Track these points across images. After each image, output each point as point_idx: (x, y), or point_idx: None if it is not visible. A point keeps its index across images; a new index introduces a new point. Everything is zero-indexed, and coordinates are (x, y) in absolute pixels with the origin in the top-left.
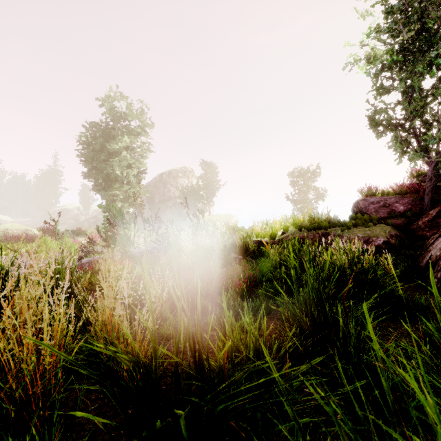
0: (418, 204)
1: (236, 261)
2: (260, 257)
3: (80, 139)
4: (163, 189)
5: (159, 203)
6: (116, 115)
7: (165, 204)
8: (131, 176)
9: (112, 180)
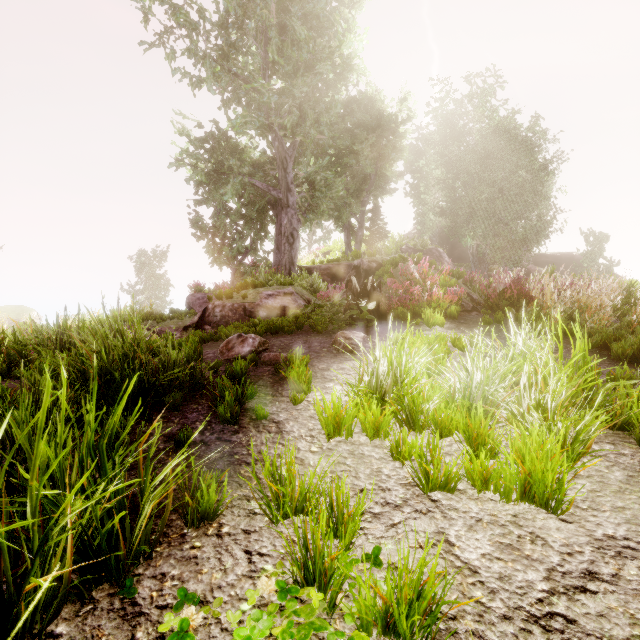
0: None
1: None
2: None
3: None
4: None
5: None
6: None
7: None
8: None
9: None
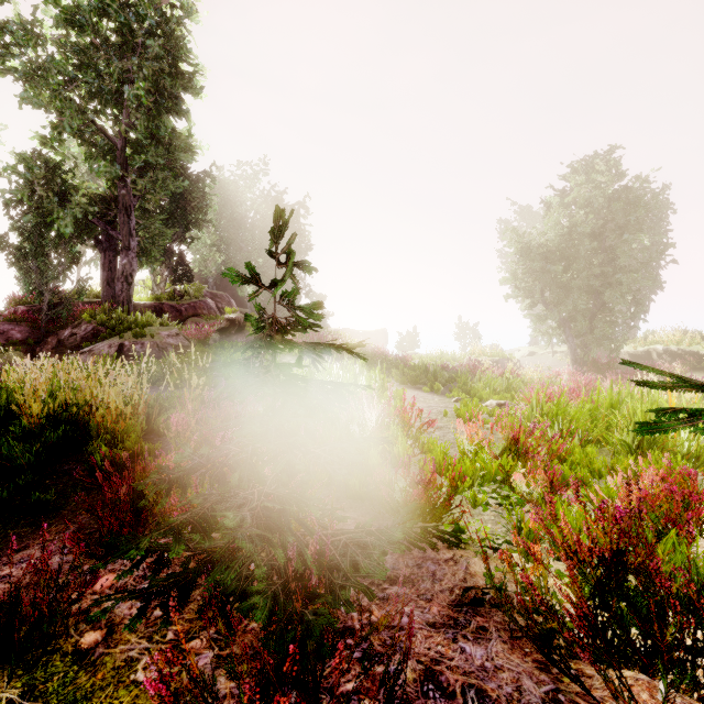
0: (36, 333)
1: None
2: None
3: None
4: None
5: None
6: None
7: None
8: None
9: None
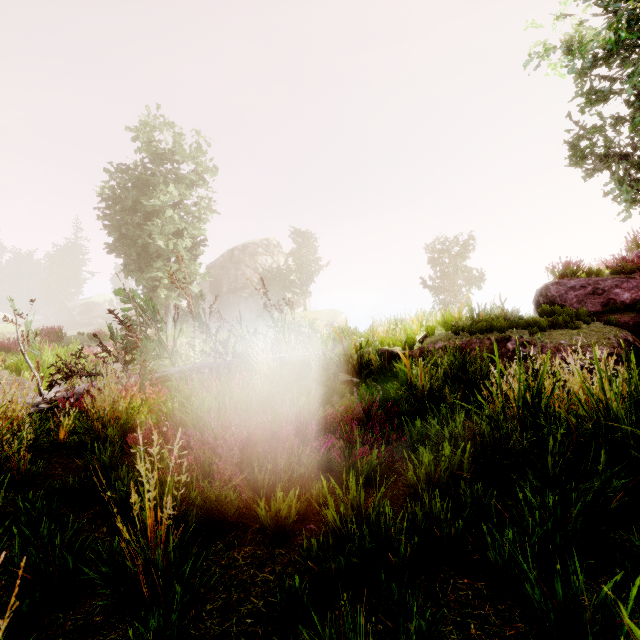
0: None
1: (349, 388)
2: (389, 379)
3: (103, 192)
4: (235, 272)
5: (228, 293)
6: (156, 152)
7: (238, 294)
8: (181, 248)
9: (152, 256)
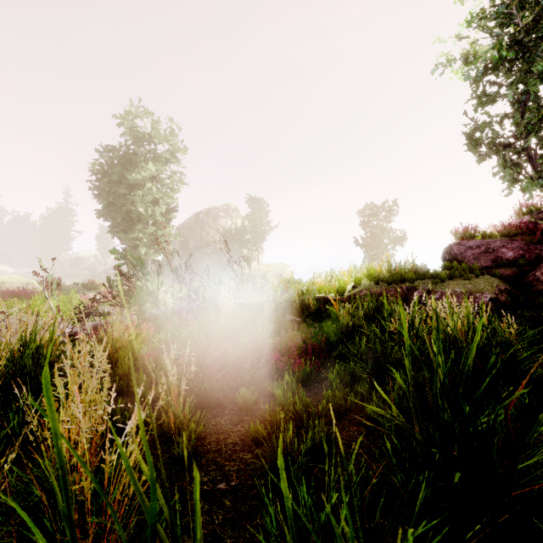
0: (533, 249)
1: (293, 325)
2: (324, 319)
3: (94, 168)
4: (200, 232)
5: (195, 250)
6: (138, 136)
7: (203, 250)
8: (157, 214)
9: (134, 220)
